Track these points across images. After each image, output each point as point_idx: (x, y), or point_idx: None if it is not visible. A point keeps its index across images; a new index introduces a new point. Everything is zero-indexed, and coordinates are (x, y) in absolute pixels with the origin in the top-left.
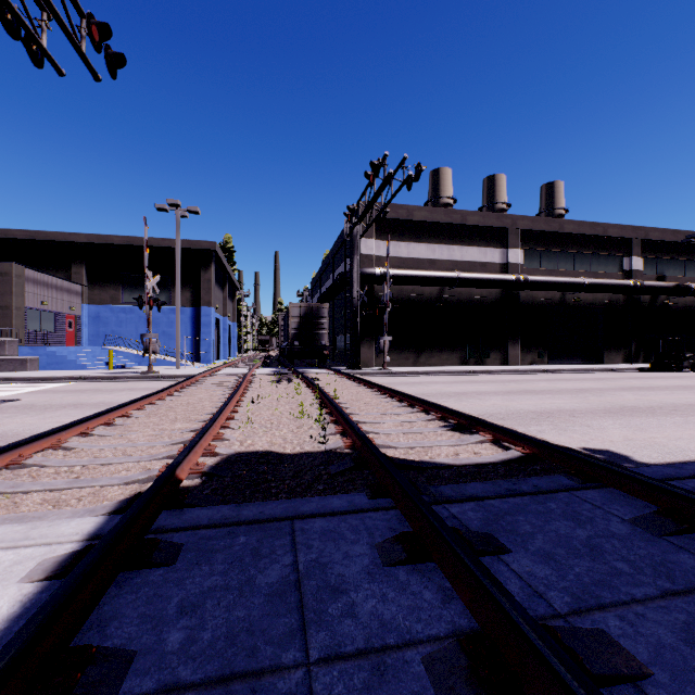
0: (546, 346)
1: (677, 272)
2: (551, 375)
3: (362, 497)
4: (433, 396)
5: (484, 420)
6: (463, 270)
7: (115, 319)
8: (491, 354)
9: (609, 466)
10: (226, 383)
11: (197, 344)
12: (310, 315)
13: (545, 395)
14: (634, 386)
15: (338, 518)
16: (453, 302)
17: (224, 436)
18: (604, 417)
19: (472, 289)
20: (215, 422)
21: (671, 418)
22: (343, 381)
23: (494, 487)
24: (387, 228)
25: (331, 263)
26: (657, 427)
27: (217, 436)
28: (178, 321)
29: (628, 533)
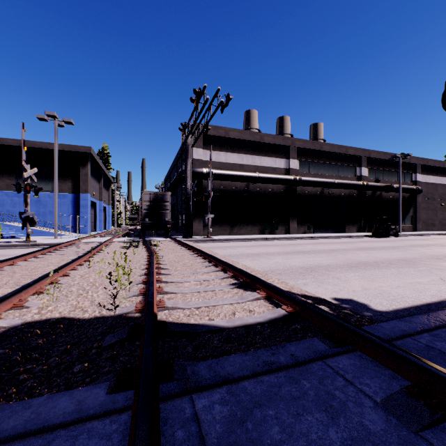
0: (312, 222)
1: (386, 177)
2: (315, 240)
3: (100, 392)
4: (236, 257)
5: (262, 280)
6: (261, 172)
7: (10, 201)
8: (279, 227)
9: (358, 330)
10: (84, 249)
11: (76, 220)
12: (157, 200)
13: (310, 255)
14: (364, 247)
15: (43, 439)
16: (255, 193)
17: (25, 303)
18: (348, 270)
19: (267, 184)
20: (27, 289)
21: (390, 270)
22: (176, 246)
23: (253, 359)
24: (211, 142)
25: (176, 165)
26: (382, 277)
27: (17, 304)
28: (56, 203)
29: (383, 430)
